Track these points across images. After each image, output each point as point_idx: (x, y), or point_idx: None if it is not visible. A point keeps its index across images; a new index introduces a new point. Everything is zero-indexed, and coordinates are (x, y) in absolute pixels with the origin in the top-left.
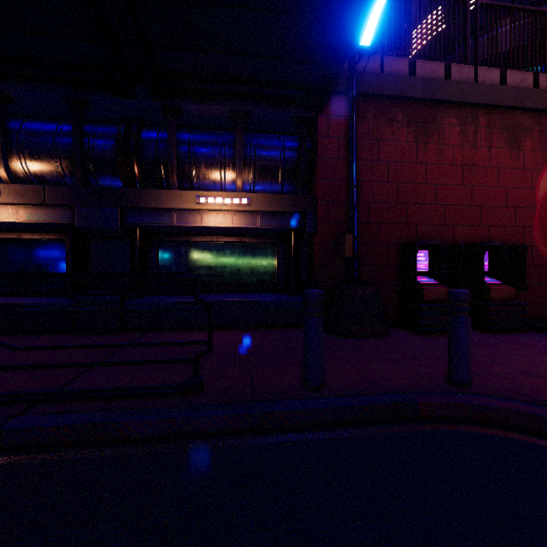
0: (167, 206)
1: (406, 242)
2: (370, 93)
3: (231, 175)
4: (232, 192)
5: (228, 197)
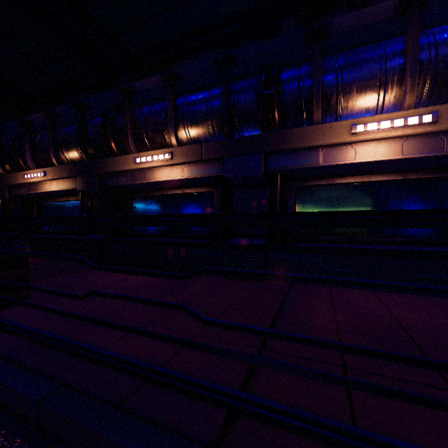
0: (314, 143)
1: None
2: None
3: (393, 93)
4: (405, 110)
5: (398, 117)
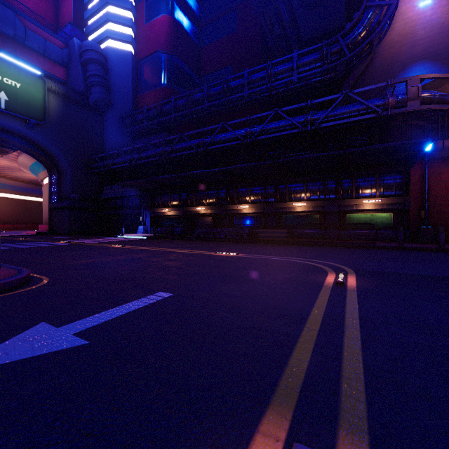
0: (352, 204)
1: None
2: (435, 158)
3: (374, 191)
4: (375, 198)
5: (373, 200)
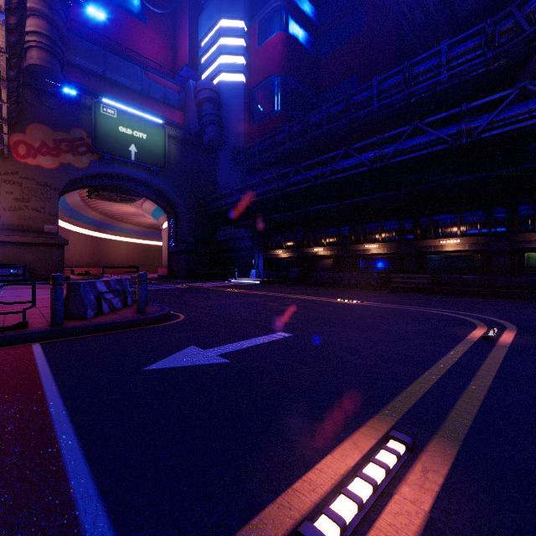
0: (535, 239)
1: None
2: None
3: None
4: None
5: None
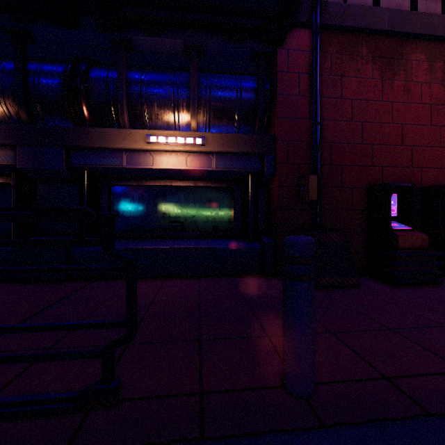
0: (116, 146)
1: (371, 185)
2: (333, 25)
3: (185, 116)
4: (186, 131)
5: (181, 136)
